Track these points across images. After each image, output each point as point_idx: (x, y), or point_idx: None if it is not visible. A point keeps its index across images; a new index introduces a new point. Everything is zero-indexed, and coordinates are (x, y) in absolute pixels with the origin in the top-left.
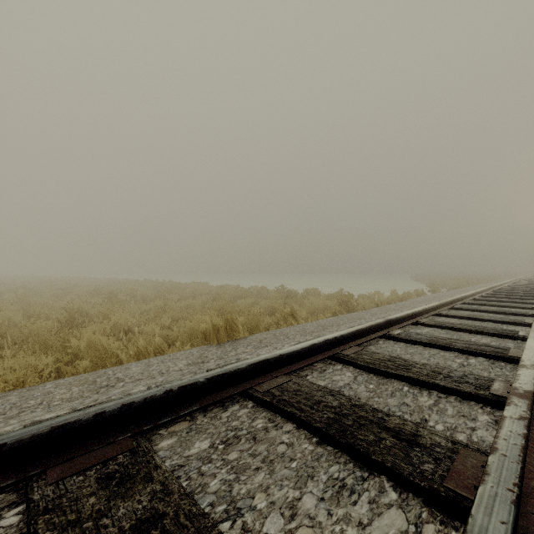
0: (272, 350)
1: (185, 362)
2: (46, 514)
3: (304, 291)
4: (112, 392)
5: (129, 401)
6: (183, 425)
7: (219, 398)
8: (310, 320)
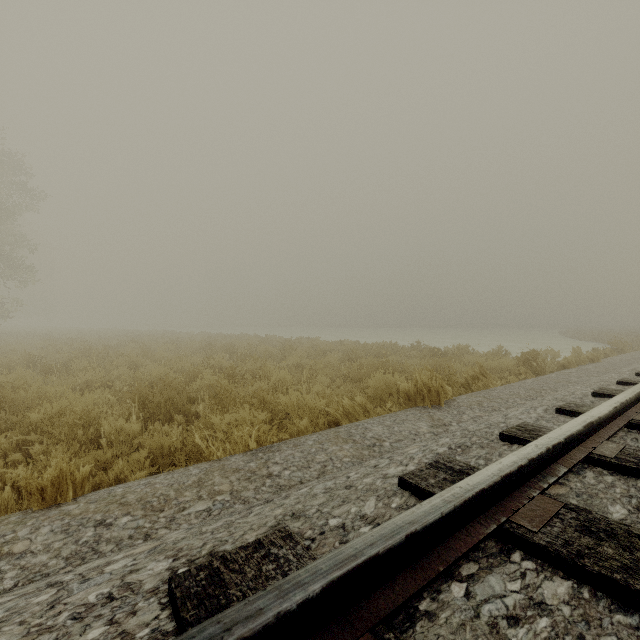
0: (530, 414)
1: (424, 424)
2: (581, 558)
3: (446, 349)
4: (411, 450)
5: (529, 457)
6: (561, 488)
7: (575, 461)
8: (501, 383)
